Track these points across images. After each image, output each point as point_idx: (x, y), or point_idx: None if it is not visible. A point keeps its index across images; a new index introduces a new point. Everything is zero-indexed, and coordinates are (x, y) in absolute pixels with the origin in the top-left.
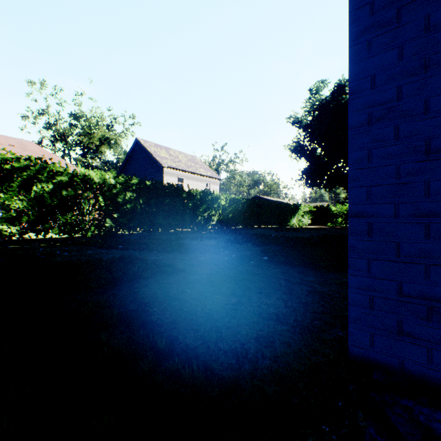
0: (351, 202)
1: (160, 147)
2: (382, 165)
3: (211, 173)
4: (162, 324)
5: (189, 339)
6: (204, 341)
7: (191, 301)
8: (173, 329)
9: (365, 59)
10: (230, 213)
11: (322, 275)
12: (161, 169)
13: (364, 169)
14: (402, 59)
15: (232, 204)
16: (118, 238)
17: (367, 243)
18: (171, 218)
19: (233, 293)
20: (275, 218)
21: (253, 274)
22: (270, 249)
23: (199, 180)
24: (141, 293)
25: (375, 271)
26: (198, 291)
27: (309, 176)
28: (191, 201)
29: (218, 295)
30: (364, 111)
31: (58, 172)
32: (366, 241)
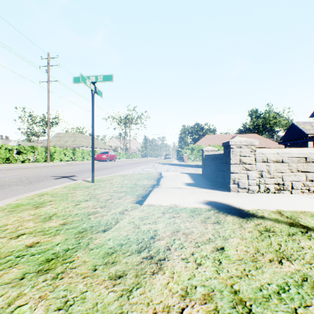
0: None
1: (305, 123)
2: None
3: None
4: None
5: None
6: None
7: None
8: None
9: None
10: None
11: None
12: (306, 135)
13: None
14: None
15: None
16: None
17: None
18: None
19: None
20: None
21: None
22: None
23: None
24: None
25: None
26: None
27: None
28: None
29: None
30: None
31: None
32: None
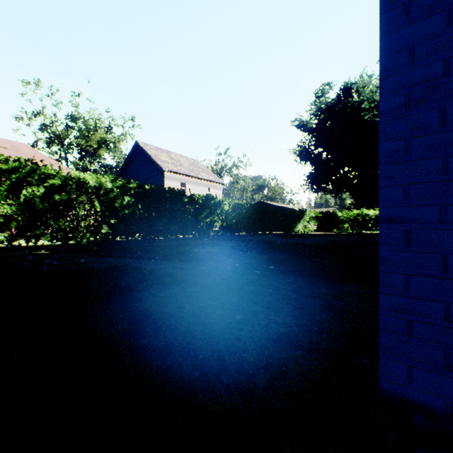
0: (382, 205)
1: (161, 151)
2: (424, 157)
3: (214, 178)
4: (154, 349)
5: (186, 369)
6: (203, 372)
7: (189, 319)
8: (166, 356)
9: (401, 28)
10: (233, 218)
11: (335, 287)
12: (162, 173)
13: (399, 163)
14: (450, 25)
15: (236, 209)
16: (115, 245)
17: (404, 255)
18: (172, 224)
19: (237, 308)
20: (280, 224)
21: (259, 285)
22: (276, 256)
23: (201, 185)
24: (133, 309)
25: (415, 289)
26: (198, 306)
27: (315, 181)
28: (192, 206)
29: (221, 311)
30: (399, 92)
31: (50, 175)
32: (402, 252)
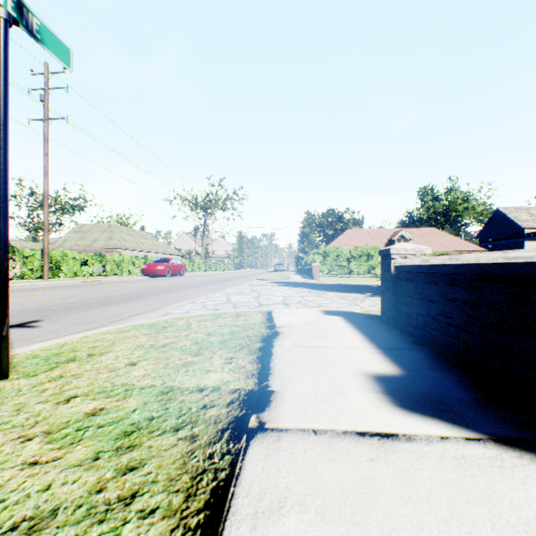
0: None
1: (518, 210)
2: None
3: None
4: None
5: None
6: None
7: None
8: None
9: None
10: None
11: None
12: (521, 231)
13: None
14: None
15: None
16: None
17: None
18: None
19: None
20: None
21: None
22: None
23: None
24: None
25: None
26: None
27: None
28: None
29: None
30: None
31: None
32: None
